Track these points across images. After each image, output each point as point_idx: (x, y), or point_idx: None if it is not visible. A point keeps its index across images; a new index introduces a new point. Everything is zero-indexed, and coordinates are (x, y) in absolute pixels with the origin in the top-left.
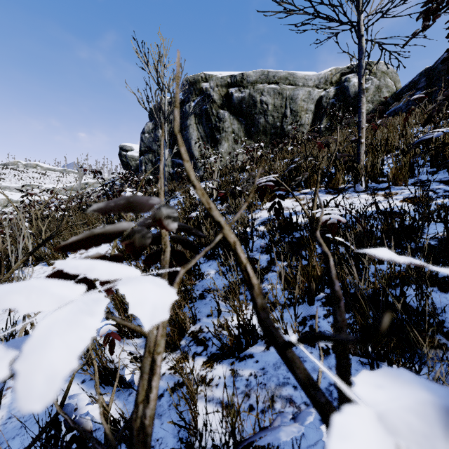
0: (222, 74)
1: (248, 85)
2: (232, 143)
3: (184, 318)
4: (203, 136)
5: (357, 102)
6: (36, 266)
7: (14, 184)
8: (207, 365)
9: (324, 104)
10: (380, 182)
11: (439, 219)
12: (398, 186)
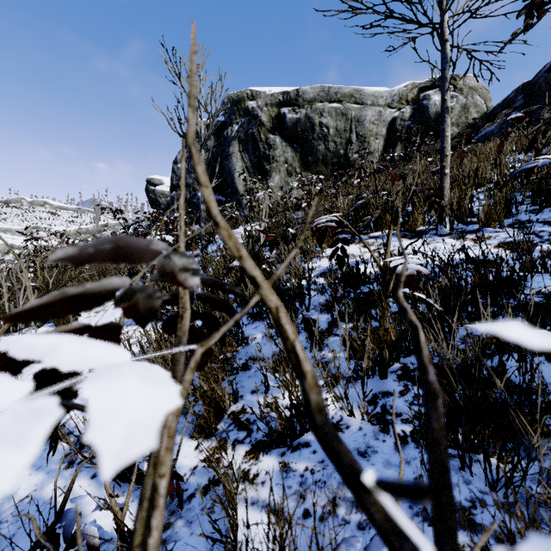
0: (273, 90)
1: (305, 104)
2: (285, 175)
3: (223, 395)
4: (249, 167)
5: (439, 125)
6: (41, 328)
7: (17, 226)
8: (251, 456)
9: (398, 128)
10: (469, 223)
11: (544, 269)
12: (491, 229)
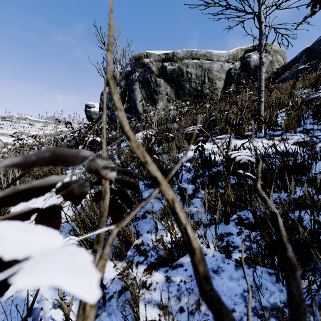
0: (159, 52)
1: (177, 60)
2: (166, 102)
3: (130, 234)
4: (145, 97)
5: (256, 73)
6: None
7: (9, 132)
8: (147, 272)
9: (232, 74)
10: (275, 130)
11: None
12: (289, 133)
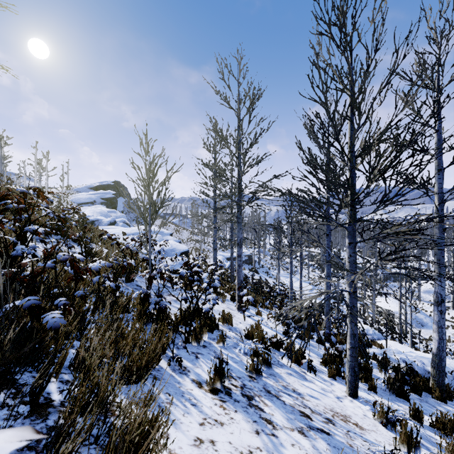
0: None
1: None
2: None
3: None
4: None
5: None
6: None
7: None
8: None
9: None
10: None
11: None
12: None
